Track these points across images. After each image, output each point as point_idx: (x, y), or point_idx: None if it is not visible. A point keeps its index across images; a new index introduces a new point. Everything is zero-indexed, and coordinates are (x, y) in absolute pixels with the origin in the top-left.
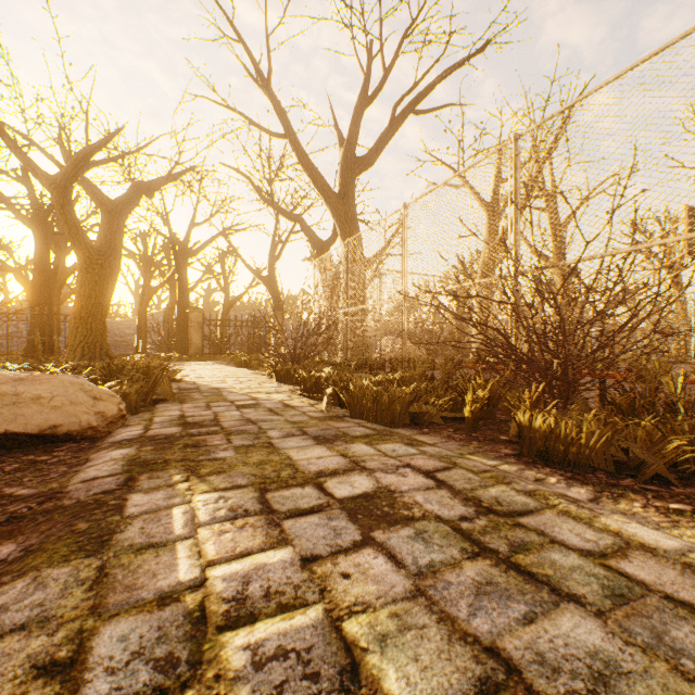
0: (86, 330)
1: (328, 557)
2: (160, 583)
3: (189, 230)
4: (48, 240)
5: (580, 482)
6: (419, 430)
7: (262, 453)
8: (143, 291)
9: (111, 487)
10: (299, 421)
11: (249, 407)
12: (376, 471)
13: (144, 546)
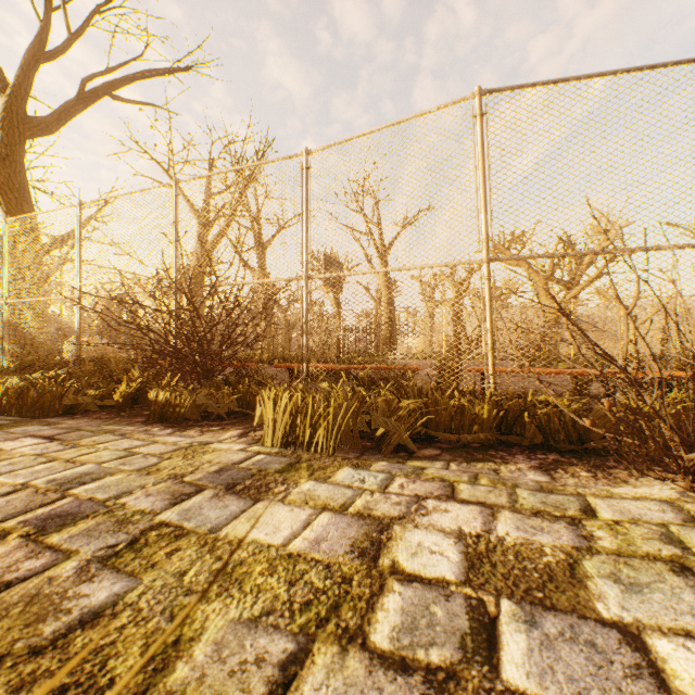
0: None
1: None
2: None
3: None
4: None
5: (173, 427)
6: (71, 417)
7: None
8: None
9: None
10: None
11: None
12: None
13: None
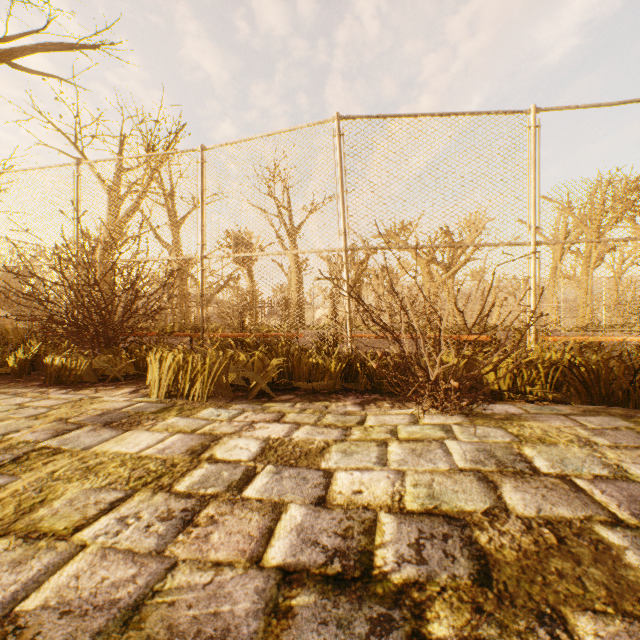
0: None
1: None
2: None
3: None
4: None
5: (69, 388)
6: None
7: None
8: None
9: None
10: None
11: None
12: None
13: None
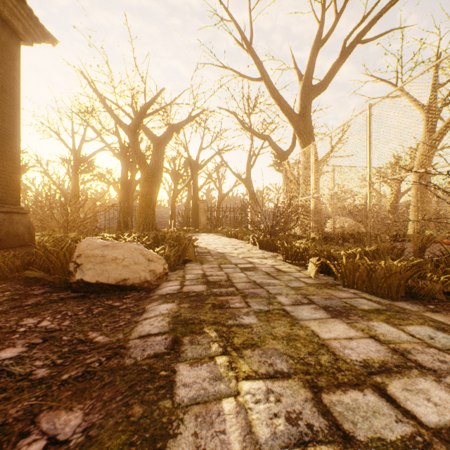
0: (145, 214)
1: None
2: None
3: (198, 153)
4: (127, 165)
5: None
6: (423, 306)
7: (283, 323)
8: (174, 192)
9: (160, 348)
10: (298, 287)
11: (249, 270)
12: (443, 375)
13: None
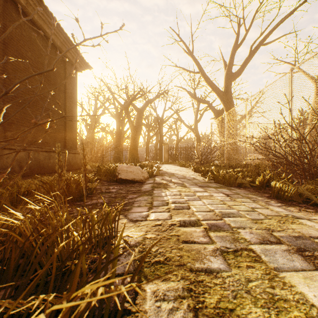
0: (132, 153)
1: (191, 201)
2: (161, 199)
3: (163, 113)
4: (120, 123)
5: (282, 203)
6: (238, 188)
7: (183, 187)
8: (147, 138)
9: (149, 189)
10: (196, 182)
11: (182, 178)
12: (211, 193)
13: (158, 196)
